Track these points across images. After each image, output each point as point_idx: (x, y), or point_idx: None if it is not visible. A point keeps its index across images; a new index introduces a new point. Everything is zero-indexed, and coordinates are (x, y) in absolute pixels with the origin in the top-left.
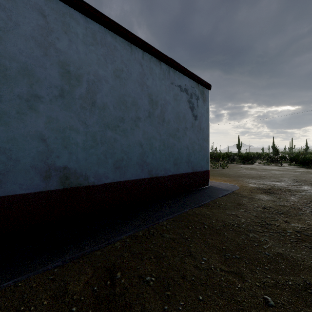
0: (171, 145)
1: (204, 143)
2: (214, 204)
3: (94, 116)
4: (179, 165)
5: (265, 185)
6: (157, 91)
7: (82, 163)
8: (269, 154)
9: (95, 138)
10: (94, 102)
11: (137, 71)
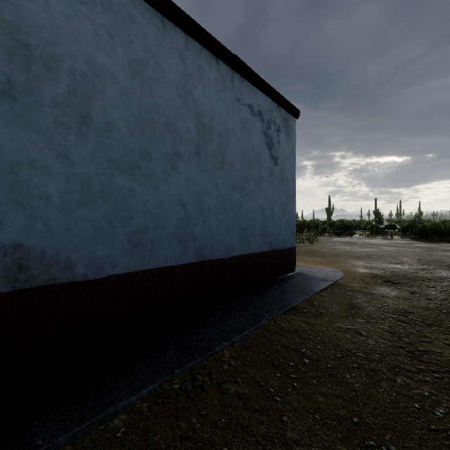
0: (236, 204)
1: (288, 203)
2: (311, 306)
3: (86, 144)
4: (249, 240)
5: (381, 270)
6: (211, 110)
7: (58, 236)
8: (371, 223)
9: (88, 187)
10: (86, 116)
11: (176, 69)
